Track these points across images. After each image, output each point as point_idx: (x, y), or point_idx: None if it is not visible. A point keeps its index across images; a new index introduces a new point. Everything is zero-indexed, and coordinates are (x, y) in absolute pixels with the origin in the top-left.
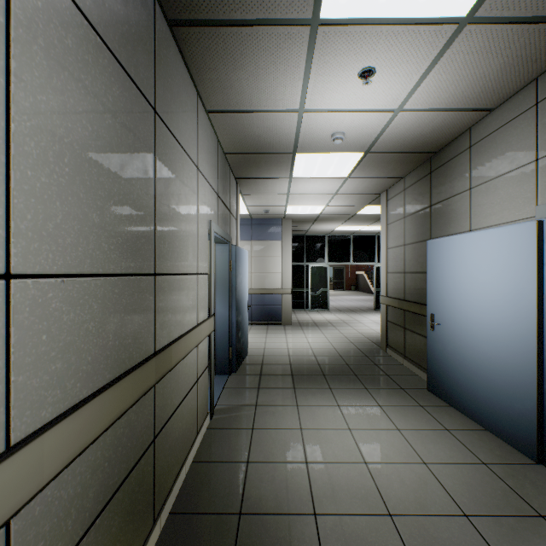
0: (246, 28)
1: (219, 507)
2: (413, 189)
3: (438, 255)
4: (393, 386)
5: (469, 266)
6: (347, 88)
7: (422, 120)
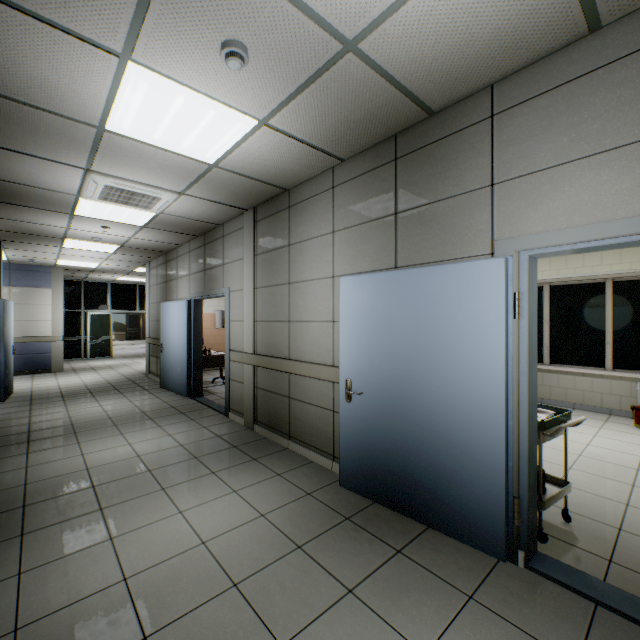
0: (33, 208)
1: (16, 433)
2: (161, 268)
3: (164, 311)
4: (142, 389)
5: (173, 318)
6: (97, 228)
7: (148, 242)
